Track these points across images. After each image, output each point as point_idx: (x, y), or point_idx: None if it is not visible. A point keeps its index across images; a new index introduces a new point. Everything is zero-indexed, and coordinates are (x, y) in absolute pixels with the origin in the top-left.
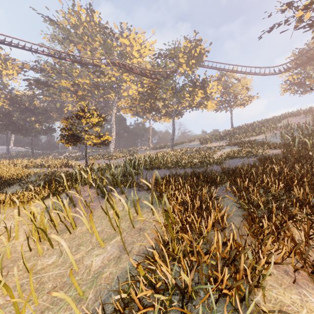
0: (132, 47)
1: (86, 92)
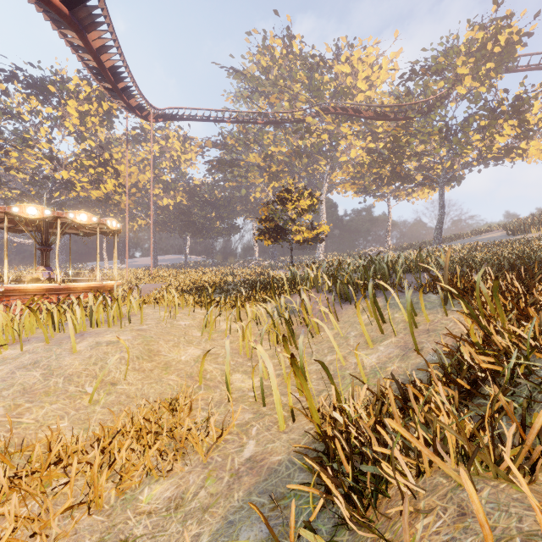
0: (355, 75)
1: (281, 167)
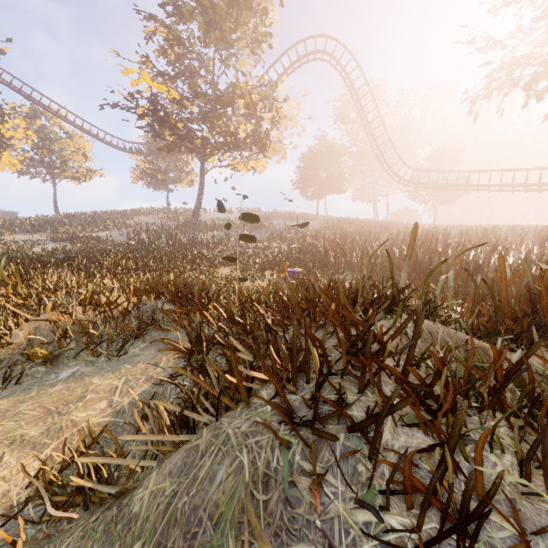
0: None
1: None
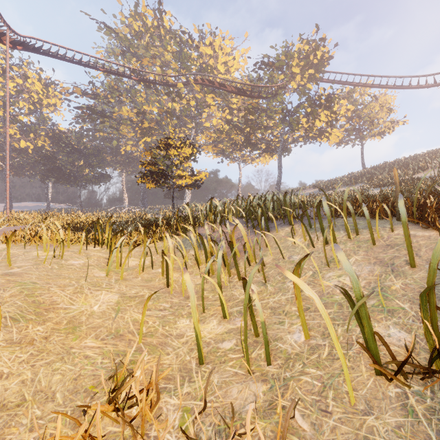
0: (217, 58)
1: (153, 124)
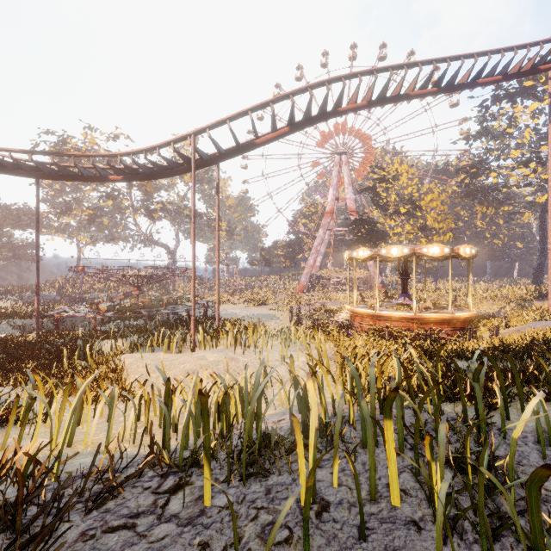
0: None
1: None
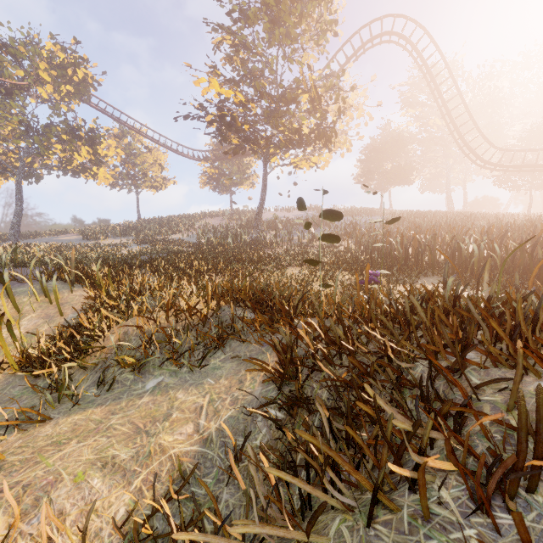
0: None
1: None
